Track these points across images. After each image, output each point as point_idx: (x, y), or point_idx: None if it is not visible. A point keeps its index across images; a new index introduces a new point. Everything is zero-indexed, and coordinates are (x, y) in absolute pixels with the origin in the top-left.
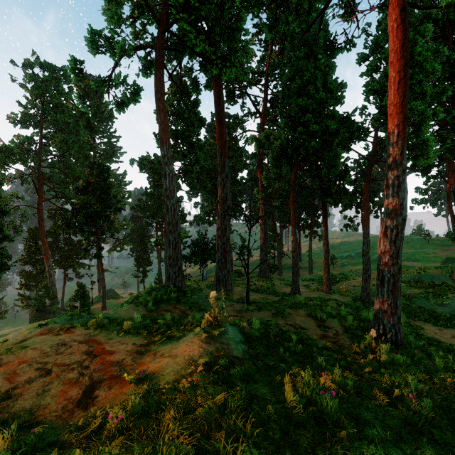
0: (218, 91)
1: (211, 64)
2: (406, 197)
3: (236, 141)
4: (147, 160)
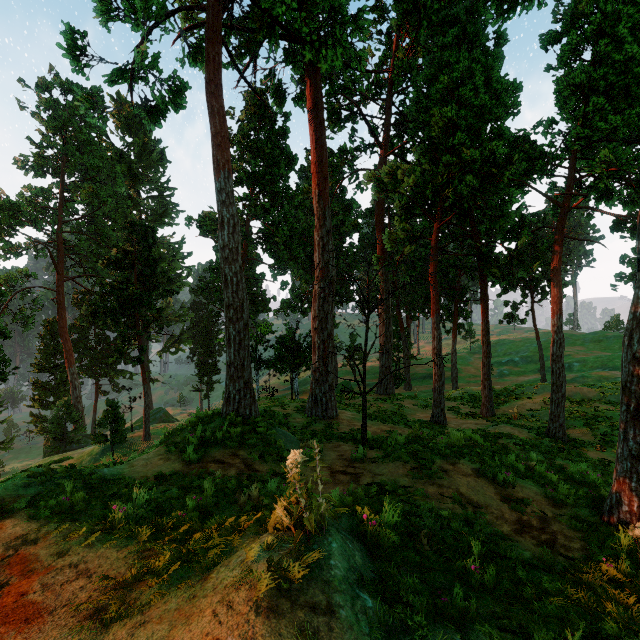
0: (314, 94)
1: (302, 41)
2: None
3: (342, 191)
4: (210, 218)
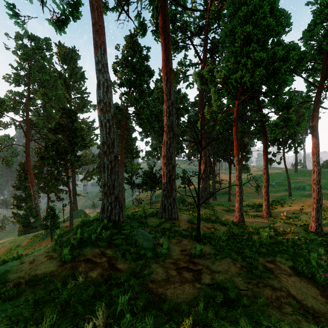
0: (164, 16)
1: None
2: None
3: (179, 91)
4: None
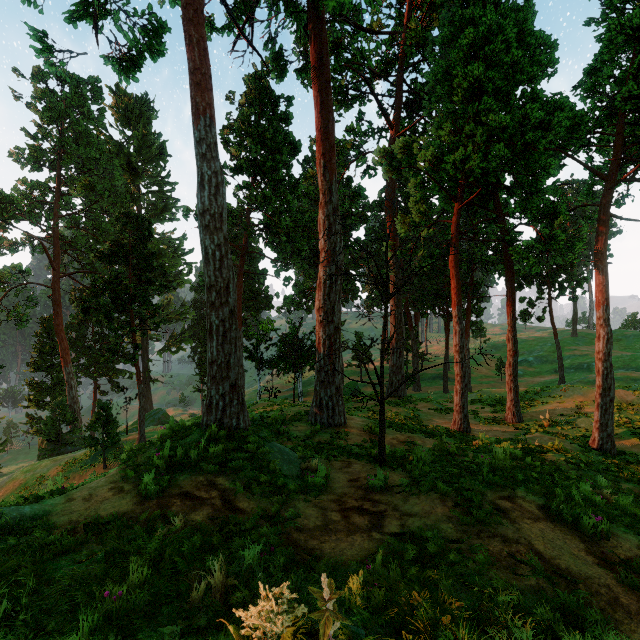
0: (319, 48)
1: None
2: None
3: (348, 182)
4: None
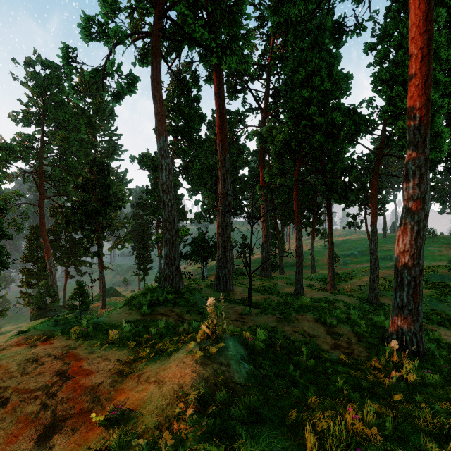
0: (218, 82)
1: (211, 52)
2: (429, 190)
3: (237, 138)
4: (147, 157)
